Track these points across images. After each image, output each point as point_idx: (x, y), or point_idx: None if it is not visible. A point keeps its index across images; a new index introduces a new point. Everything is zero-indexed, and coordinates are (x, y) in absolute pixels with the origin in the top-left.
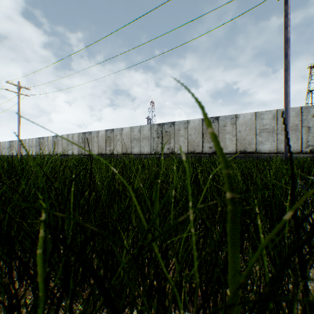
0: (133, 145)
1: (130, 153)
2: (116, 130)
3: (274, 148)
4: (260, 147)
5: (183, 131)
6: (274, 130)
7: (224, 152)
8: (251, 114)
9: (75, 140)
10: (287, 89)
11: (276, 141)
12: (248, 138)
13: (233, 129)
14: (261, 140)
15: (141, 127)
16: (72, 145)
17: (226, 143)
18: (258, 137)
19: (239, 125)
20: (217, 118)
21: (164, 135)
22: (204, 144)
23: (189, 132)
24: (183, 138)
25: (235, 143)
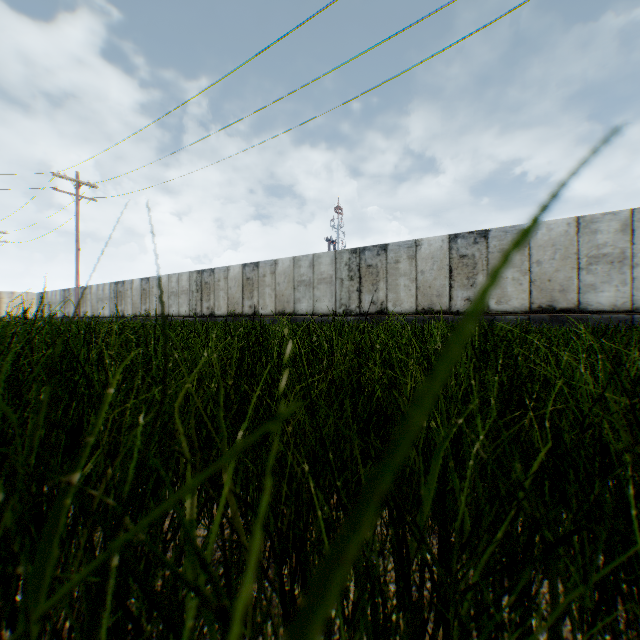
0: (299, 295)
1: (292, 313)
2: (263, 265)
3: (625, 300)
4: (590, 298)
5: (407, 264)
6: (626, 257)
7: (501, 310)
8: (568, 222)
9: (183, 286)
10: None
11: (631, 282)
12: (558, 277)
13: (522, 257)
14: (592, 282)
15: (315, 257)
16: (177, 297)
17: (507, 289)
18: (584, 274)
19: (536, 249)
20: (484, 234)
21: (365, 273)
22: (455, 292)
23: (419, 265)
24: (407, 279)
25: (528, 290)
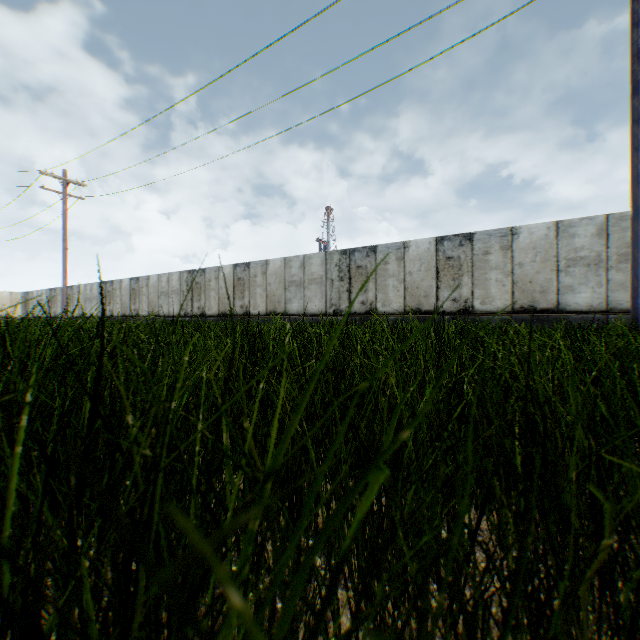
0: (290, 296)
1: (283, 313)
2: (254, 266)
3: (600, 301)
4: (568, 298)
5: (395, 265)
6: (602, 260)
7: (485, 311)
8: (548, 226)
9: (173, 285)
10: (638, 164)
11: (606, 284)
12: (539, 278)
13: (505, 259)
14: (570, 283)
15: (306, 258)
16: (167, 297)
17: (491, 290)
18: (562, 276)
19: (518, 252)
20: (470, 236)
21: (354, 274)
22: (441, 293)
23: (407, 267)
24: (395, 279)
25: (511, 291)
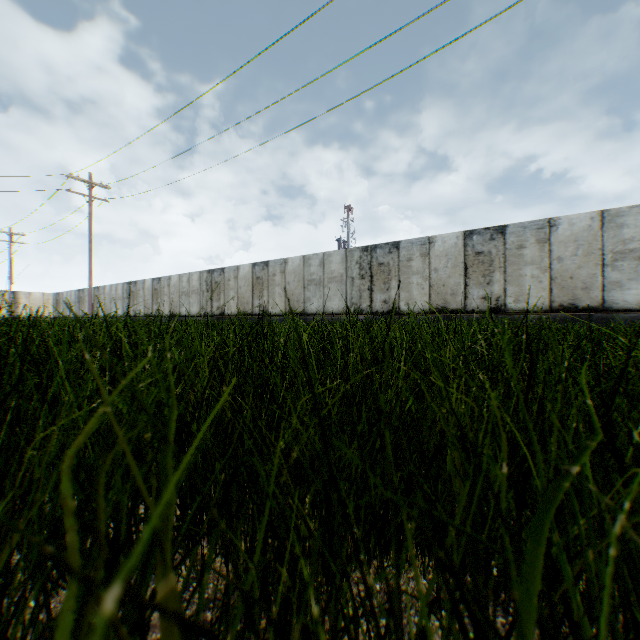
0: (309, 295)
1: (302, 312)
2: (272, 264)
3: None
4: (615, 296)
5: (420, 261)
6: None
7: (519, 309)
8: (591, 216)
9: (193, 285)
10: None
11: None
12: (580, 273)
13: (542, 253)
14: (618, 279)
15: (326, 255)
16: (188, 297)
17: (525, 287)
18: (608, 271)
19: (557, 245)
20: (501, 229)
21: (376, 271)
22: (470, 290)
23: (432, 263)
24: (420, 277)
25: (548, 288)
